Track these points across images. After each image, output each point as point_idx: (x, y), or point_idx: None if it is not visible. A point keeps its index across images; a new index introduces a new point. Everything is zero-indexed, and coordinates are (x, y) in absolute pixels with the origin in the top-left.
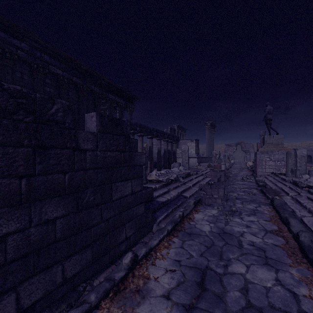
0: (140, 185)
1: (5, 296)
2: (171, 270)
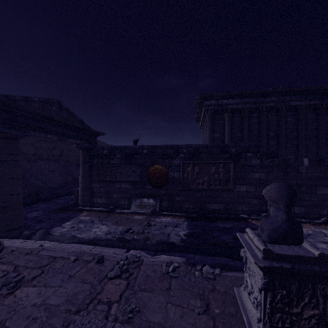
0: None
1: None
2: None
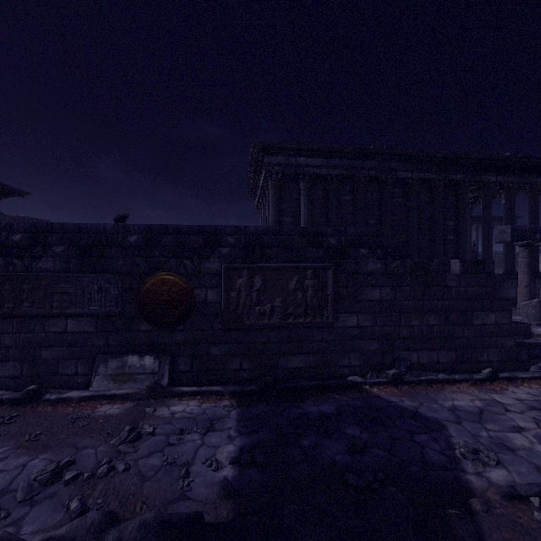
0: (507, 318)
1: (414, 352)
2: (535, 395)
